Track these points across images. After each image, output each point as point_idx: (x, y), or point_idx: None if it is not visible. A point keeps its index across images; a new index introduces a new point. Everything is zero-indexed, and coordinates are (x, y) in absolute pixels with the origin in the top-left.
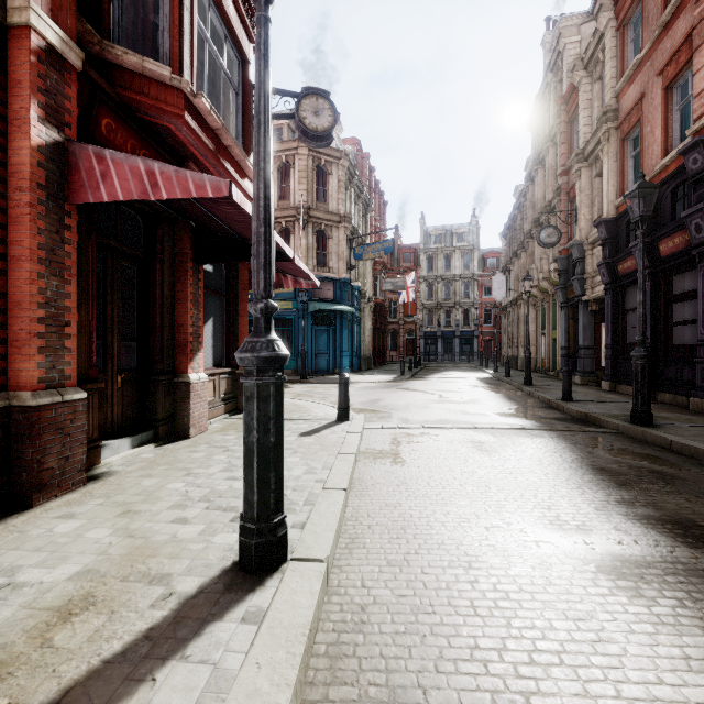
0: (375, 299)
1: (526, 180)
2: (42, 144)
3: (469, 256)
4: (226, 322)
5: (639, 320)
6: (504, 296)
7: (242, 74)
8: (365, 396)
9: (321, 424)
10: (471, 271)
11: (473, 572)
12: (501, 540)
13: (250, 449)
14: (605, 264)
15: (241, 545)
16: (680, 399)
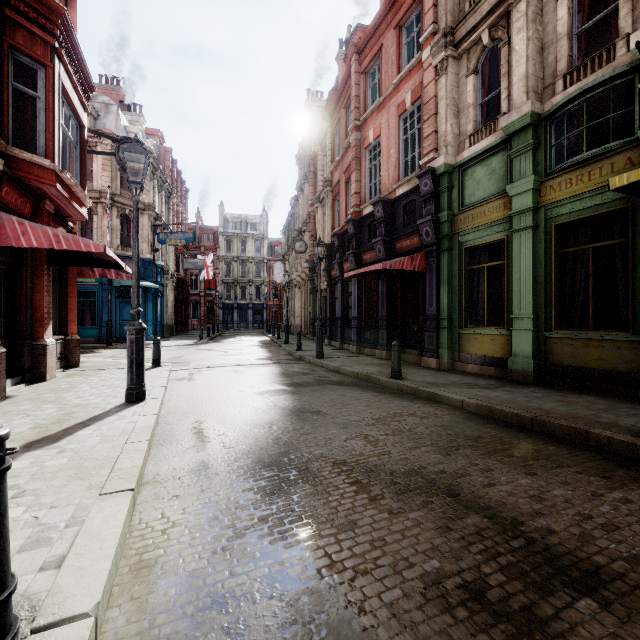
0: (177, 275)
1: (294, 199)
2: None
3: (260, 243)
4: (58, 302)
5: (319, 307)
6: (282, 279)
7: (80, 134)
8: (170, 355)
9: None
10: (262, 255)
11: (215, 398)
12: (228, 392)
13: (132, 360)
14: (326, 270)
15: (129, 394)
16: (349, 347)
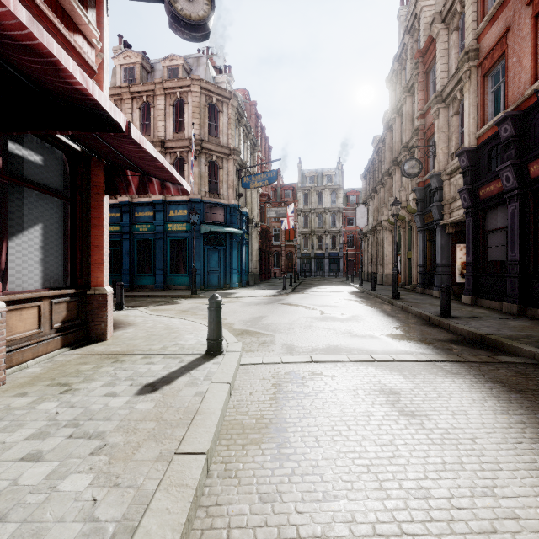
0: (261, 225)
1: (385, 128)
2: None
3: (336, 194)
4: (70, 232)
5: None
6: (366, 224)
7: None
8: (249, 313)
9: (183, 362)
10: (337, 205)
11: None
12: None
13: None
14: (467, 189)
15: None
16: None
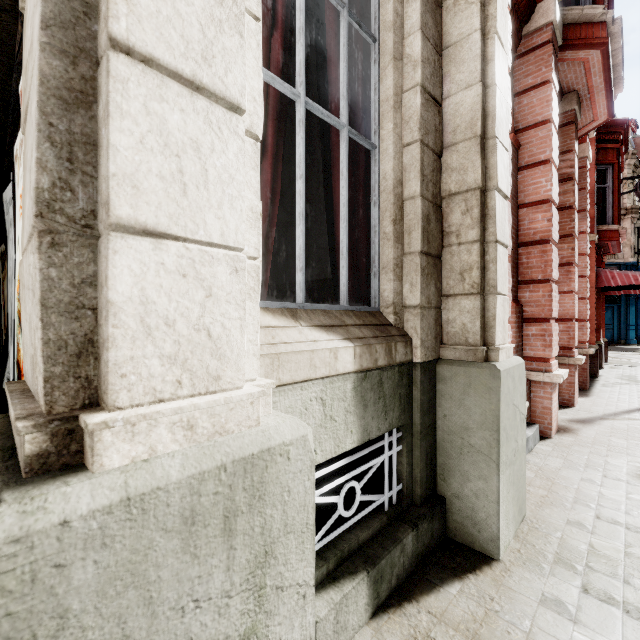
0: None
1: None
2: (595, 272)
3: None
4: None
5: None
6: None
7: None
8: None
9: None
10: None
11: None
12: None
13: None
14: None
15: None
16: None
